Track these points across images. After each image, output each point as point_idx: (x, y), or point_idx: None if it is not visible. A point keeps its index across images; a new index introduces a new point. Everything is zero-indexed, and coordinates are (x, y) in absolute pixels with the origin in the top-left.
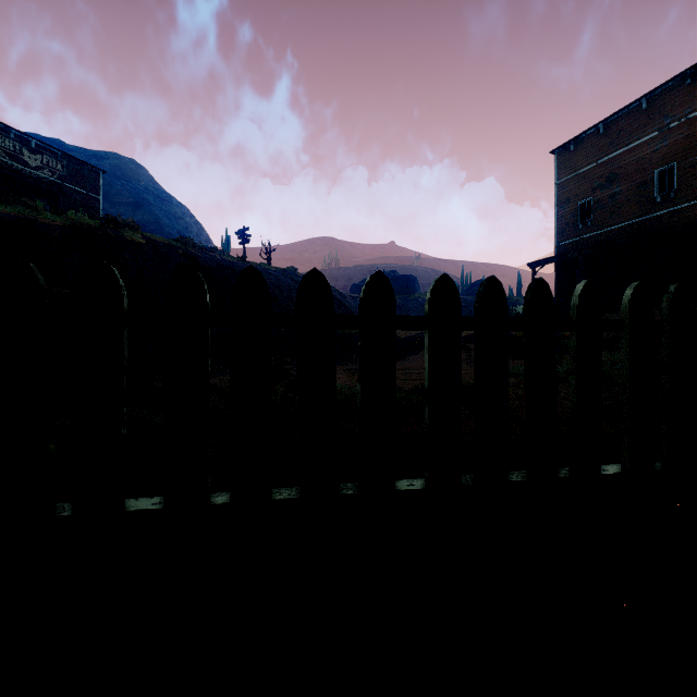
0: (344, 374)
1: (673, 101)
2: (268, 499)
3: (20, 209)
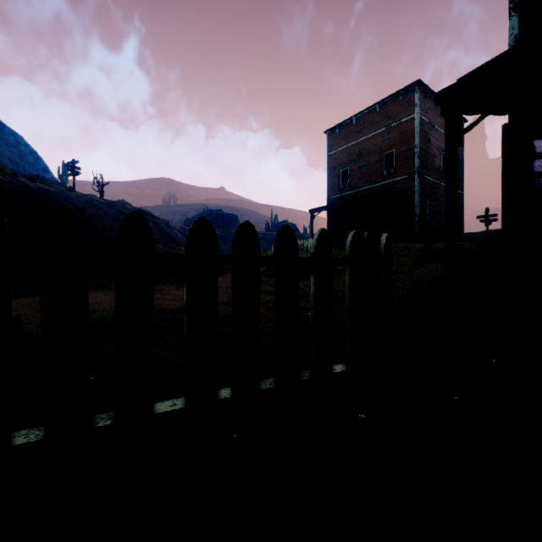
0: None
1: (393, 109)
2: None
3: None
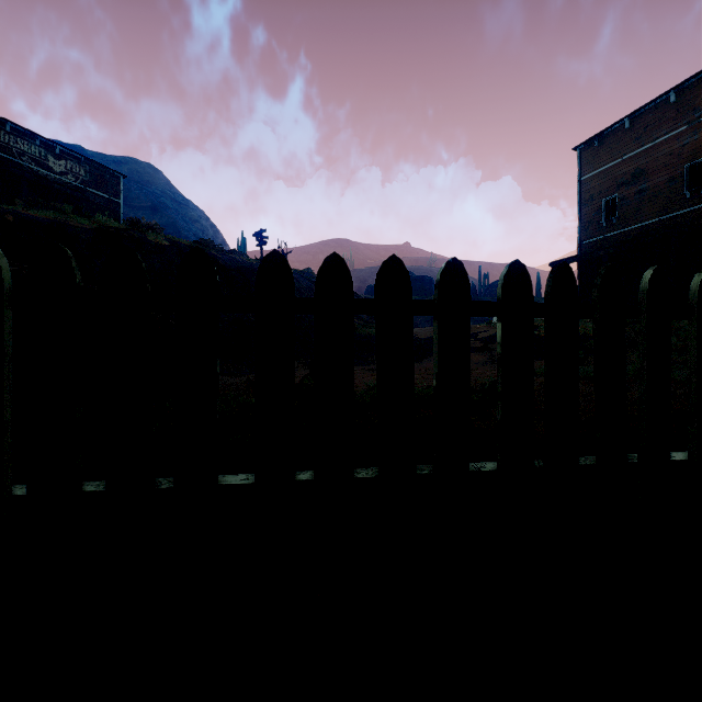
0: (367, 373)
1: None
2: (350, 476)
3: (50, 213)
